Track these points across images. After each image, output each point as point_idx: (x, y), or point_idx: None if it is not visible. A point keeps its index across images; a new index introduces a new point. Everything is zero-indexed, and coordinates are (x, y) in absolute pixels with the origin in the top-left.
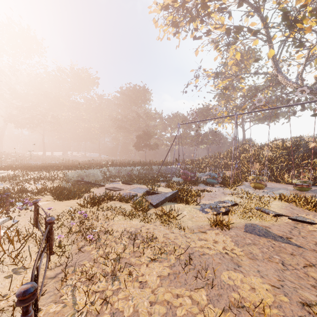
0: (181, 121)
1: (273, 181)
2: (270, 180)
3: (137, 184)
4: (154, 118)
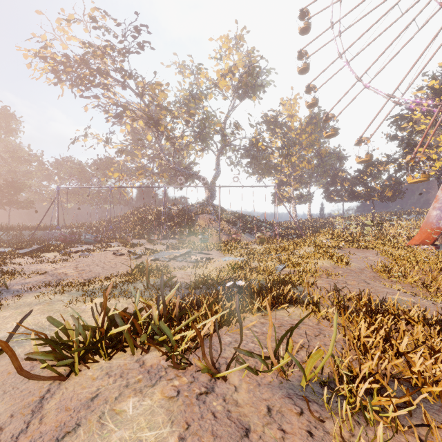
0: (75, 171)
1: (144, 239)
2: (143, 238)
3: (1, 248)
4: (28, 160)
